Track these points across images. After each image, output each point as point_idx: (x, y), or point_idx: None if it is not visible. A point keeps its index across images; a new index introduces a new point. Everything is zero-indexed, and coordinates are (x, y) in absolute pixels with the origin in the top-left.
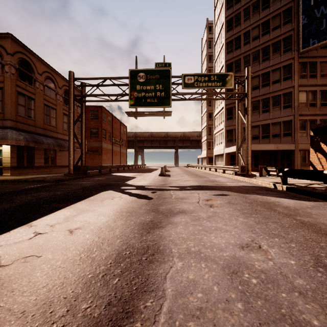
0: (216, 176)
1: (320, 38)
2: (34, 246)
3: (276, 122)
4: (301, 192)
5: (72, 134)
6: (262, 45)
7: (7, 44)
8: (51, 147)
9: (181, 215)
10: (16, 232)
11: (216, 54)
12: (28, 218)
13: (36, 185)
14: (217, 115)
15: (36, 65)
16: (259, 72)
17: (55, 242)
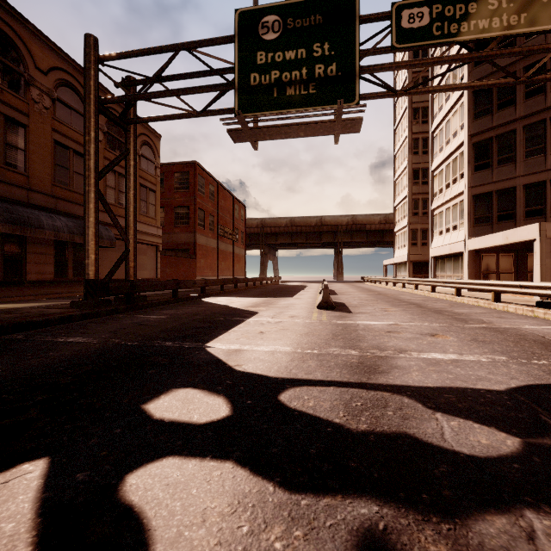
0: (489, 312)
1: None
2: None
3: None
4: None
5: (93, 199)
6: None
7: None
8: (63, 238)
9: None
10: None
11: None
12: None
13: None
14: (442, 167)
15: (31, 49)
16: None
17: None
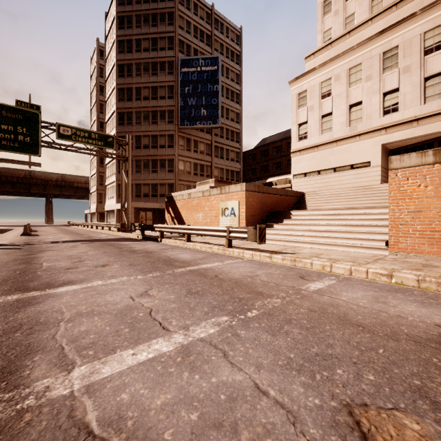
0: (99, 233)
1: (191, 122)
2: None
3: (163, 183)
4: (147, 239)
5: None
6: (152, 108)
7: None
8: None
9: (50, 251)
10: None
11: (108, 93)
12: None
13: None
14: (109, 165)
15: None
16: (149, 132)
17: None
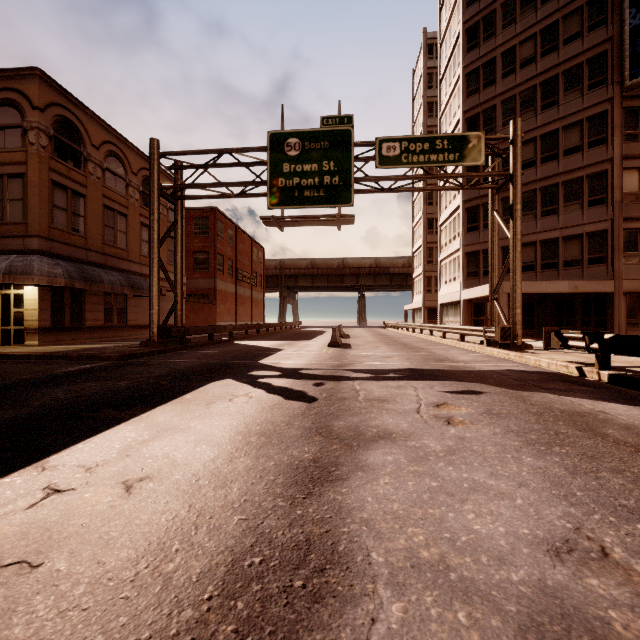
0: (446, 348)
1: None
2: (34, 529)
3: (573, 235)
4: None
5: (157, 264)
6: (542, 75)
7: (32, 89)
8: (117, 290)
9: (384, 445)
10: (5, 486)
11: (443, 100)
12: (44, 447)
13: (82, 366)
14: (447, 223)
15: (88, 130)
16: (536, 131)
17: (85, 520)
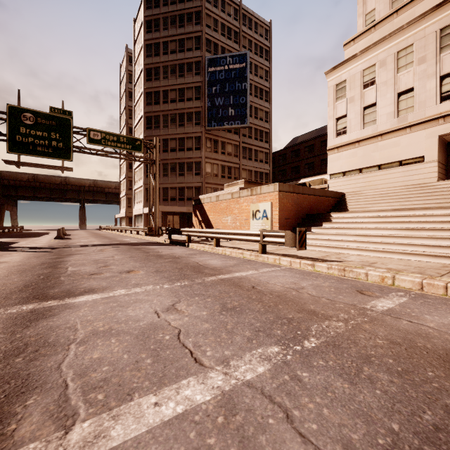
0: (127, 237)
1: (218, 123)
2: None
3: (190, 186)
4: (174, 243)
5: None
6: (179, 110)
7: None
8: None
9: (78, 255)
10: None
11: (136, 98)
12: None
13: None
14: (138, 169)
15: None
16: (177, 135)
17: None
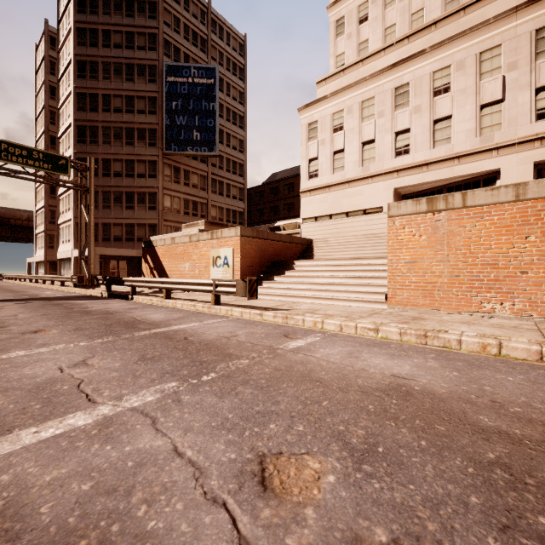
0: (45, 290)
1: (180, 147)
2: None
3: (142, 223)
4: (114, 296)
5: None
6: (126, 123)
7: None
8: None
9: None
10: None
11: (62, 97)
12: None
13: None
14: (64, 196)
15: None
16: (123, 156)
17: None
